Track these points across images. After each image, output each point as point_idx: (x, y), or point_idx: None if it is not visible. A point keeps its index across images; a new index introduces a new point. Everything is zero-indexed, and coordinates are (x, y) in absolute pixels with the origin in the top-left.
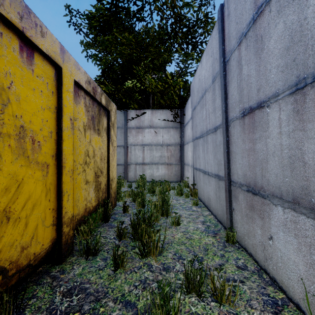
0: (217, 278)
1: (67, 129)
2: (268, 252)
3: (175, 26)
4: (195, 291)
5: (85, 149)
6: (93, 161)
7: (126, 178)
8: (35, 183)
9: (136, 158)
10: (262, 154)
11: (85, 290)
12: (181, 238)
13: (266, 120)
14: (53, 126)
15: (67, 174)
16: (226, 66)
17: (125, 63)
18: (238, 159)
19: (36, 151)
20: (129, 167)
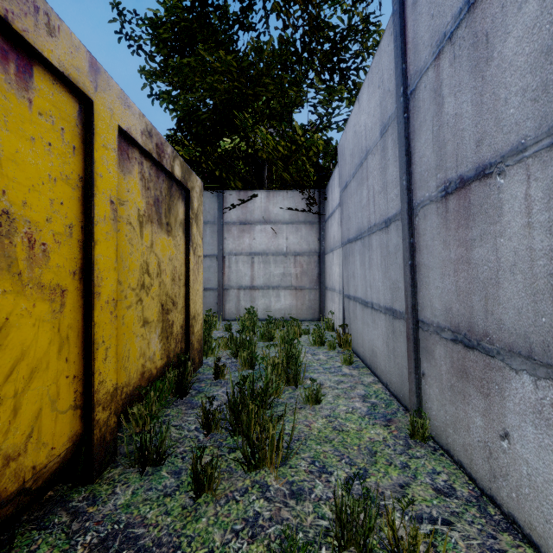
0: (401, 521)
1: (104, 220)
2: (500, 463)
3: (310, 38)
4: (356, 545)
5: (141, 261)
6: (157, 282)
7: (222, 314)
8: (35, 326)
9: (239, 277)
10: (486, 269)
11: (135, 540)
12: (324, 429)
13: (495, 202)
14: (75, 215)
15: (104, 309)
16: (409, 103)
17: (220, 108)
18: (435, 278)
19: (38, 263)
20: (227, 293)
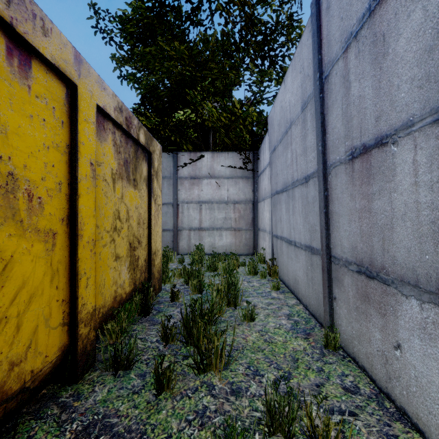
0: (316, 412)
1: (86, 178)
2: (394, 367)
3: (246, 32)
4: (282, 431)
5: (114, 209)
6: (126, 226)
7: (176, 250)
8: (33, 262)
9: (189, 220)
10: (383, 217)
11: (110, 428)
12: (257, 341)
13: (390, 165)
14: (63, 174)
15: (86, 247)
16: (323, 85)
17: (175, 86)
18: (344, 223)
19: (35, 213)
20: (180, 233)
